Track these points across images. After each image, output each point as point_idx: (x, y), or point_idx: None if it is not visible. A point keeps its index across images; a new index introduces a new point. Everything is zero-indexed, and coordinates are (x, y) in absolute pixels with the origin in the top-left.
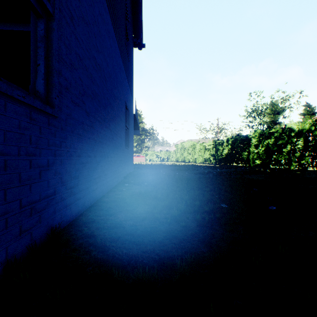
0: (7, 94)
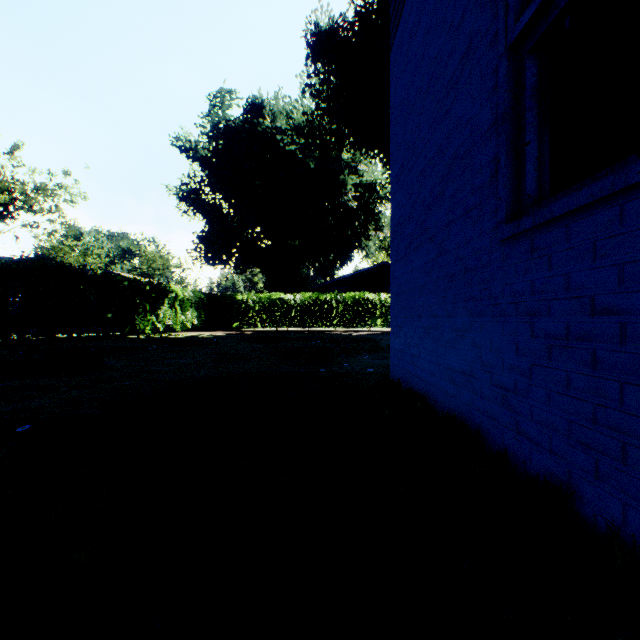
0: (622, 190)
